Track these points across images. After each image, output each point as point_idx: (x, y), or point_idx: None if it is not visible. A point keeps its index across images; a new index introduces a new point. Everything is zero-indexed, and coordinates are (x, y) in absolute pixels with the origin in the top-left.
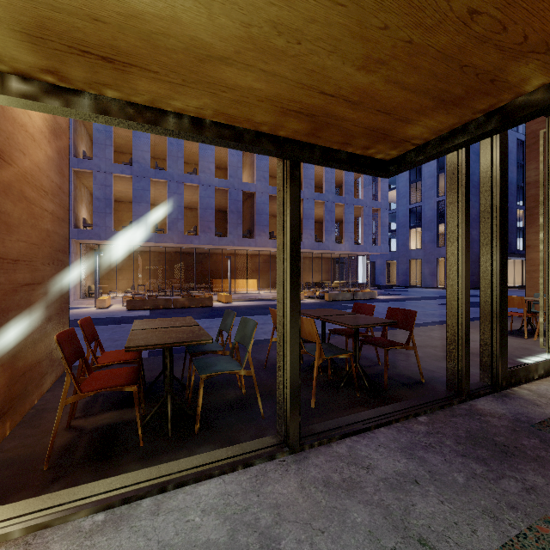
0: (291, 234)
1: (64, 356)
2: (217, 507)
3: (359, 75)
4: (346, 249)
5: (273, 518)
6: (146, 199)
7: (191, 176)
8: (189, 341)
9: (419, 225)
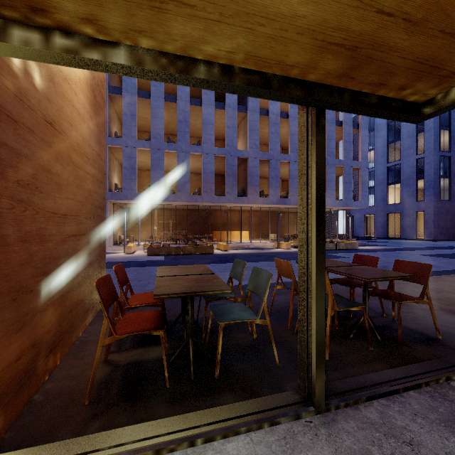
0: (317, 184)
1: (102, 301)
2: None
3: None
4: (328, 205)
5: None
6: (161, 167)
7: (195, 147)
8: (210, 291)
9: (398, 182)
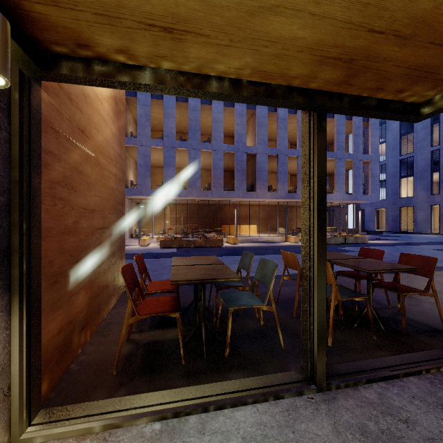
0: (318, 182)
1: (127, 285)
2: (256, 437)
3: None
4: (337, 199)
5: None
6: (173, 164)
7: (206, 144)
8: (221, 278)
9: (411, 174)
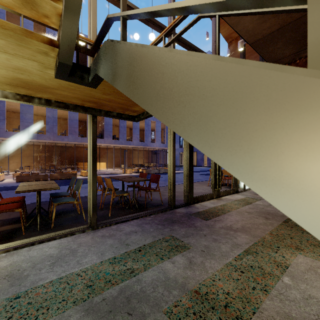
0: (93, 144)
1: None
2: (56, 246)
3: (104, 96)
4: (157, 146)
5: (77, 246)
6: (31, 112)
7: None
8: (48, 188)
9: None
